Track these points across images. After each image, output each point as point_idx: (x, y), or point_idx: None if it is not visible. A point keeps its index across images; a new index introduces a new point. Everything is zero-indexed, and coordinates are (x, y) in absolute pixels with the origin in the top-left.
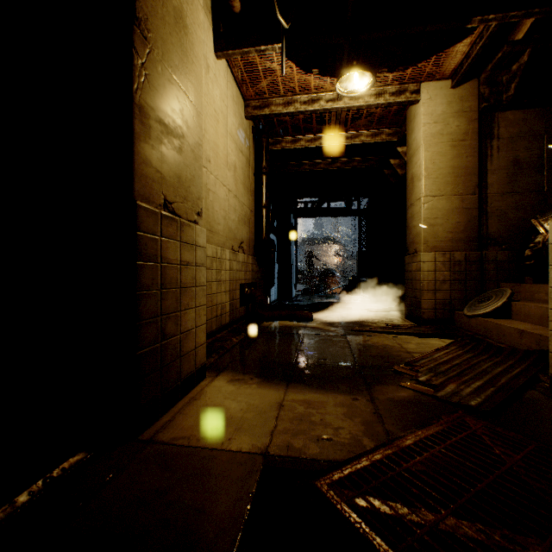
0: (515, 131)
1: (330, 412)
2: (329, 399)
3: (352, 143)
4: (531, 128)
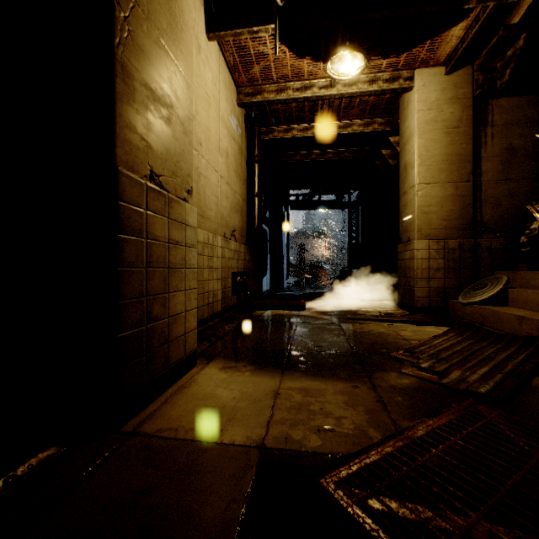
0: (509, 118)
1: (330, 401)
2: (328, 387)
3: (344, 133)
4: (525, 115)
